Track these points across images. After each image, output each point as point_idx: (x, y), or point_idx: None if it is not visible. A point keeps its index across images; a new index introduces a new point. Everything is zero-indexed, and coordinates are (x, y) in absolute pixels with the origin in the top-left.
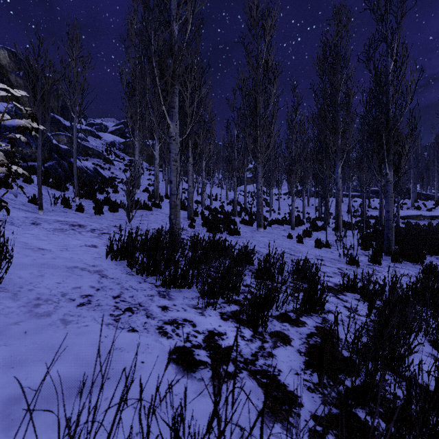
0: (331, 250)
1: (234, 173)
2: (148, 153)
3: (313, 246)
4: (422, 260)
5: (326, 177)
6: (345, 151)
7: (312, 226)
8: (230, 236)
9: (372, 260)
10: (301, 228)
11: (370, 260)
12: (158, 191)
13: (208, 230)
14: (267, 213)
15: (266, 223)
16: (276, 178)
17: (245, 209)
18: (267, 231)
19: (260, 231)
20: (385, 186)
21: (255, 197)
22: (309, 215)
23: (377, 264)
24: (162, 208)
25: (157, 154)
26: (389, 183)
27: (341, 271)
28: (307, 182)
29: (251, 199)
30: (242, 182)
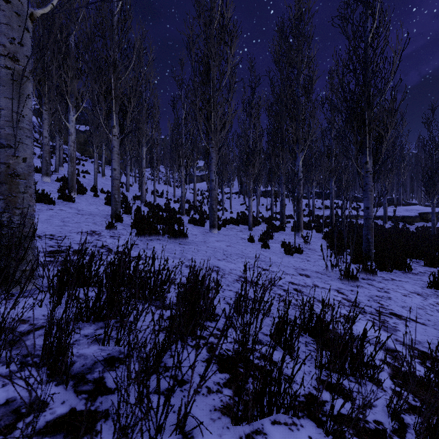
0: (305, 257)
1: (182, 162)
2: (79, 141)
3: (281, 252)
4: (410, 267)
5: (283, 173)
6: (307, 142)
7: (270, 225)
8: (173, 243)
9: (364, 271)
10: (258, 229)
11: (361, 272)
12: (75, 178)
13: (137, 234)
14: (219, 212)
15: (220, 223)
16: (228, 175)
17: (195, 207)
18: (223, 233)
19: (214, 233)
20: (364, 177)
21: (205, 196)
22: (261, 215)
23: (370, 276)
24: (77, 202)
25: (72, 127)
26: (369, 174)
27: (345, 298)
28: (261, 179)
29: (201, 197)
30: (191, 180)
